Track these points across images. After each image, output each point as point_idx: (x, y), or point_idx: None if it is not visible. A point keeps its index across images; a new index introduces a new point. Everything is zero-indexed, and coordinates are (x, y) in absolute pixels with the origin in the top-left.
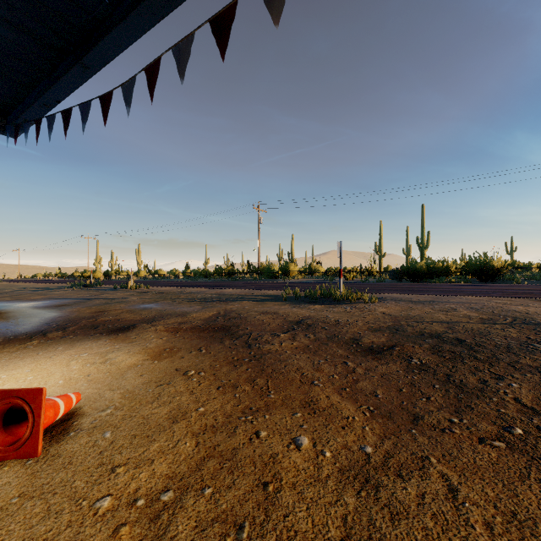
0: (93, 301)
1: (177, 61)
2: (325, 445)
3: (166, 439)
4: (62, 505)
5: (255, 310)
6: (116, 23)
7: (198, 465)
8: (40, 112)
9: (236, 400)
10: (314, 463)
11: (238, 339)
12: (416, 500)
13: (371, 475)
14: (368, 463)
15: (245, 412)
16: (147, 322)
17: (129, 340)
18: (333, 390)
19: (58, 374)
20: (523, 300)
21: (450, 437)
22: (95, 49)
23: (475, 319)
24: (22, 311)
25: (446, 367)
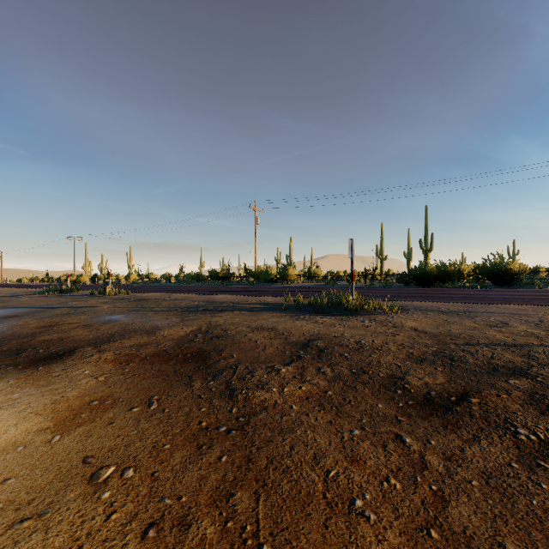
0: (53, 310)
1: None
2: None
3: None
4: None
5: (247, 324)
6: None
7: None
8: None
9: None
10: None
11: (216, 378)
12: None
13: None
14: None
15: None
16: (97, 344)
17: (46, 380)
18: (404, 540)
19: None
20: None
21: None
22: None
23: (546, 338)
24: None
25: None
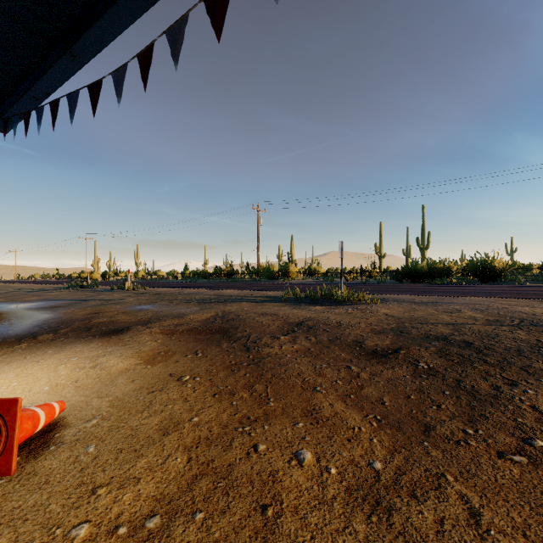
0: (88, 302)
1: (169, 45)
2: (329, 460)
3: (155, 454)
4: (33, 535)
5: (254, 312)
6: (106, 7)
7: (189, 484)
8: (30, 105)
9: (233, 408)
10: (318, 482)
11: (236, 342)
12: (434, 527)
13: (382, 496)
14: (377, 481)
15: (242, 422)
16: (142, 324)
17: (122, 343)
18: (337, 397)
19: (44, 380)
20: (528, 301)
21: (466, 450)
22: (85, 36)
23: (481, 320)
24: (14, 313)
25: (455, 371)
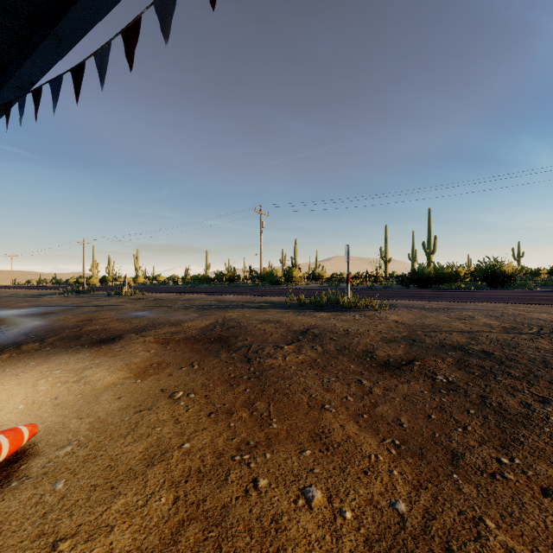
0: (82, 308)
1: (158, 17)
2: (343, 499)
3: (136, 493)
4: None
5: (256, 318)
6: None
7: (173, 534)
8: (14, 96)
9: (230, 431)
10: (330, 530)
11: (236, 352)
12: None
13: (410, 549)
14: (403, 529)
15: (241, 449)
16: (136, 332)
17: (113, 353)
18: (348, 417)
19: (20, 397)
20: (543, 307)
21: (503, 486)
22: (69, 16)
23: (497, 328)
24: (2, 320)
25: (478, 386)
